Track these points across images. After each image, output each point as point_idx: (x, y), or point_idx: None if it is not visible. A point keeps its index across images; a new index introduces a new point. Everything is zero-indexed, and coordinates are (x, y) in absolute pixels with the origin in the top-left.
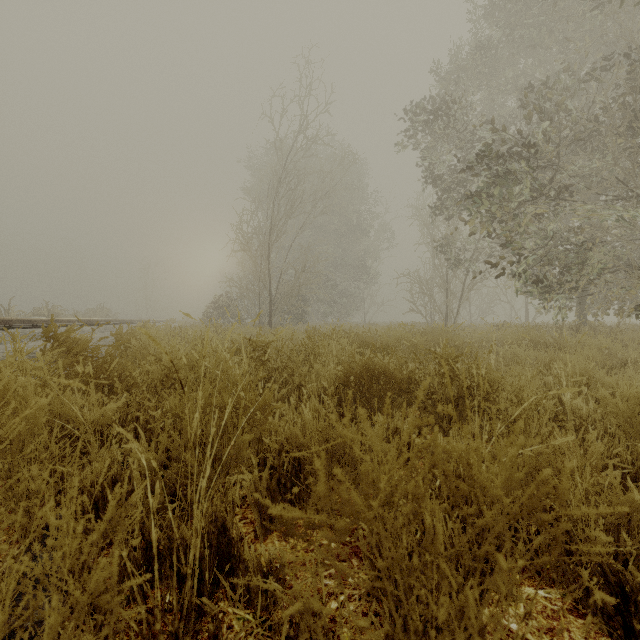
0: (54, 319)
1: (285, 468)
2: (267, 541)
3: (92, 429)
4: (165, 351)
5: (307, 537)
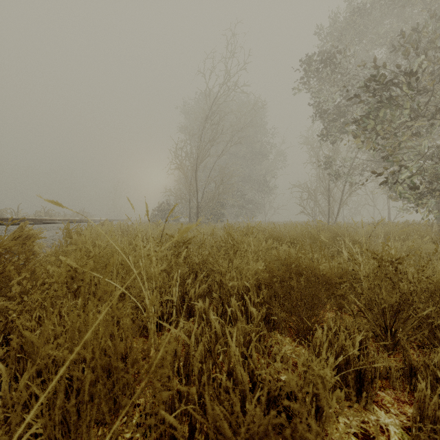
0: (39, 218)
1: None
2: None
3: None
4: None
5: None
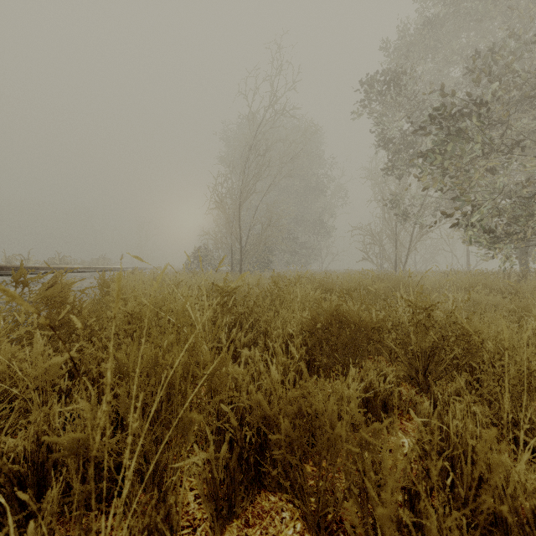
0: (59, 267)
1: (248, 440)
2: (225, 535)
3: (33, 386)
4: (34, 310)
5: (274, 531)
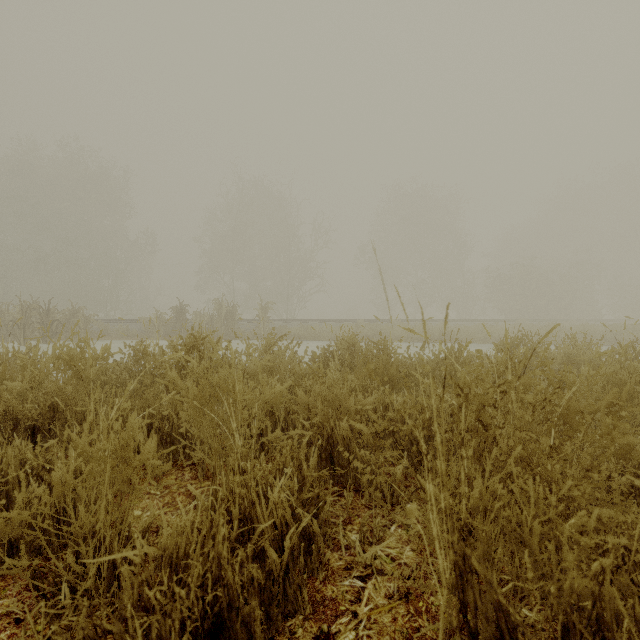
0: None
1: None
2: None
3: None
4: None
5: None
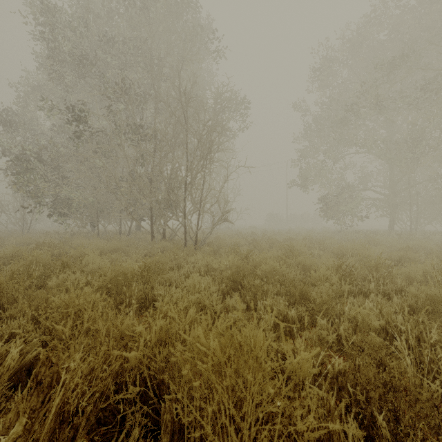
0: None
1: None
2: None
3: None
4: None
5: None
